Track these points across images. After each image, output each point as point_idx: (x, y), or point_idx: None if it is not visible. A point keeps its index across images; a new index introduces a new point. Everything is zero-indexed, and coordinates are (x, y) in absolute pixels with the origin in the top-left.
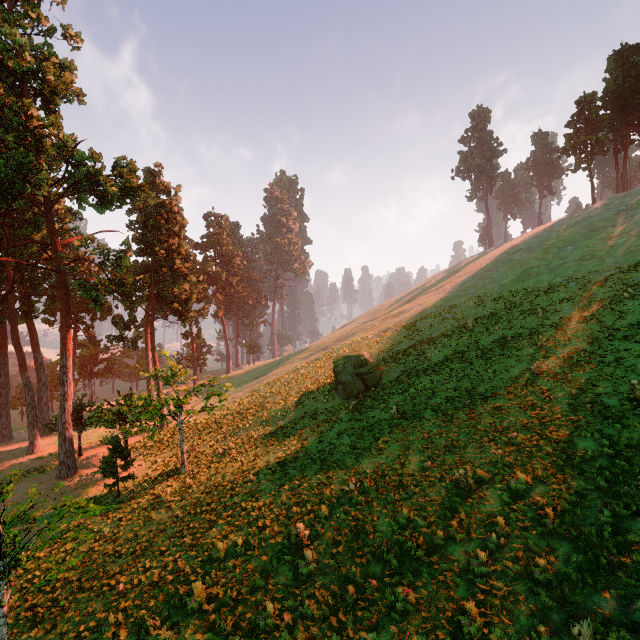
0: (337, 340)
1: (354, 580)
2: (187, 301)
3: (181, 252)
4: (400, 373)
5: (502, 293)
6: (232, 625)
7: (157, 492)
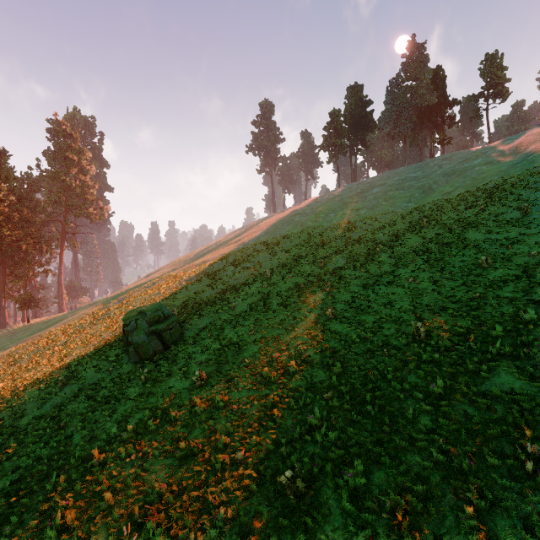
0: (136, 291)
1: None
2: None
3: None
4: (204, 325)
5: (291, 246)
6: None
7: None
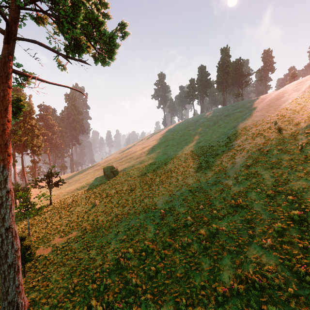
0: (104, 162)
1: (109, 207)
2: (39, 146)
3: (36, 126)
4: (125, 171)
5: (159, 146)
6: (82, 217)
7: (43, 210)
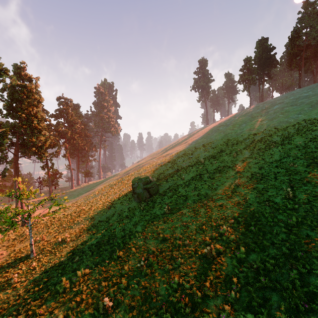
0: (134, 169)
1: None
2: (42, 146)
3: (37, 116)
4: (168, 187)
5: (216, 145)
6: None
7: (9, 275)
